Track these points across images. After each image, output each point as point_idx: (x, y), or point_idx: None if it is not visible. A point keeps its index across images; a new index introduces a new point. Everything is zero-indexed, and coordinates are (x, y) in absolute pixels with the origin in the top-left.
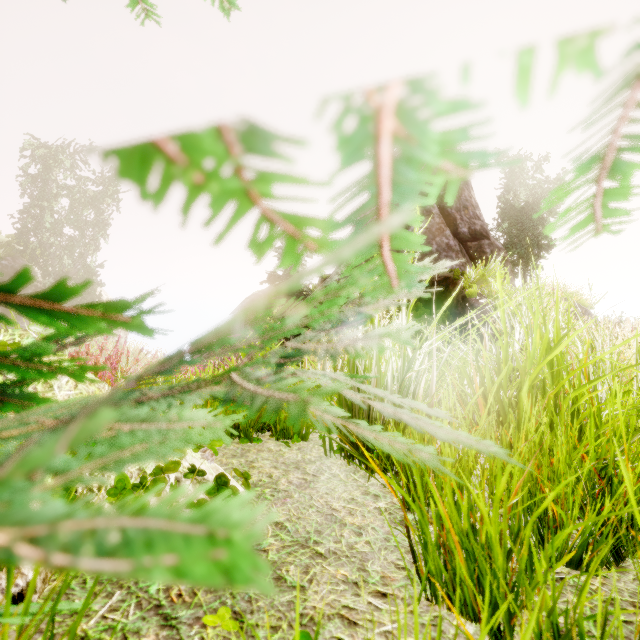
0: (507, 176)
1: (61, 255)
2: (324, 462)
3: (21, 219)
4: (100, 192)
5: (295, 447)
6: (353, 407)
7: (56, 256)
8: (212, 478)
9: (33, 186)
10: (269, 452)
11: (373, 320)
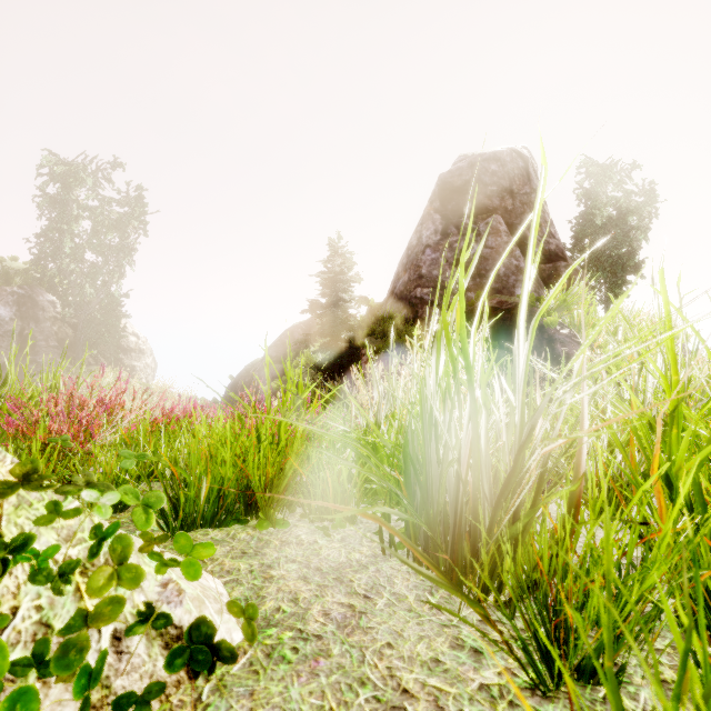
0: (586, 188)
1: (82, 283)
2: (381, 568)
3: (39, 244)
4: (124, 213)
5: (337, 536)
6: (429, 485)
7: (77, 284)
8: (189, 620)
9: (52, 207)
10: (298, 546)
11: (465, 345)
